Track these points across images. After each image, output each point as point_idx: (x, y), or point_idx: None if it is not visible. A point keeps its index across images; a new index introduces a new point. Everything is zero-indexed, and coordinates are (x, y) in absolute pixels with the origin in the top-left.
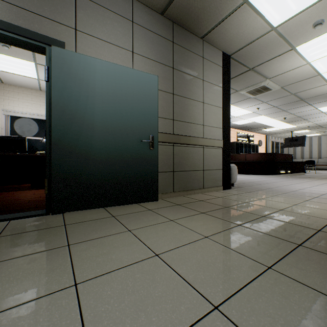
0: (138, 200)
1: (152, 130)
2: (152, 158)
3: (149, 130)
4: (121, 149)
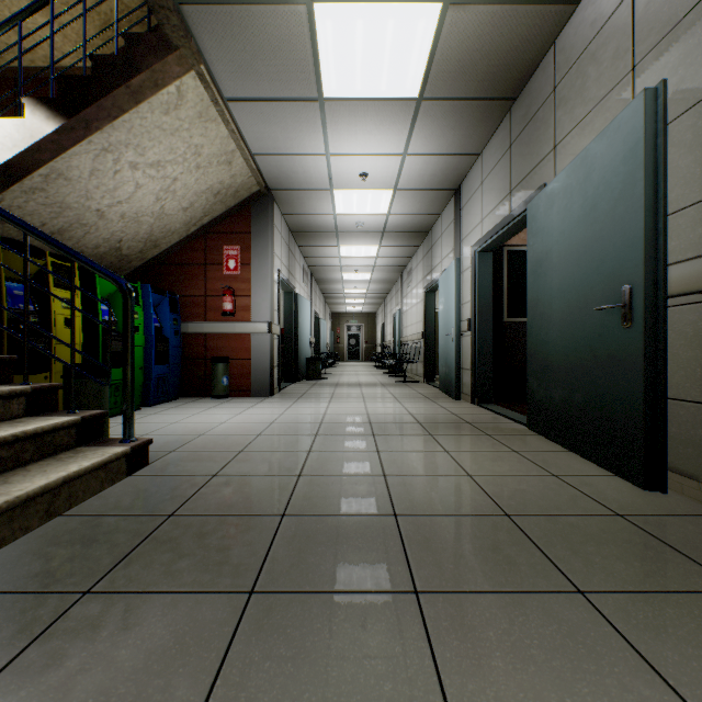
0: (602, 460)
1: (628, 269)
2: (629, 352)
3: (623, 271)
4: (577, 336)
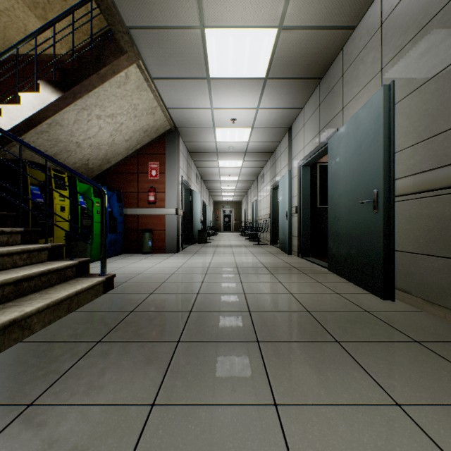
0: (364, 285)
1: (376, 181)
2: (376, 226)
3: (374, 182)
4: (353, 217)
